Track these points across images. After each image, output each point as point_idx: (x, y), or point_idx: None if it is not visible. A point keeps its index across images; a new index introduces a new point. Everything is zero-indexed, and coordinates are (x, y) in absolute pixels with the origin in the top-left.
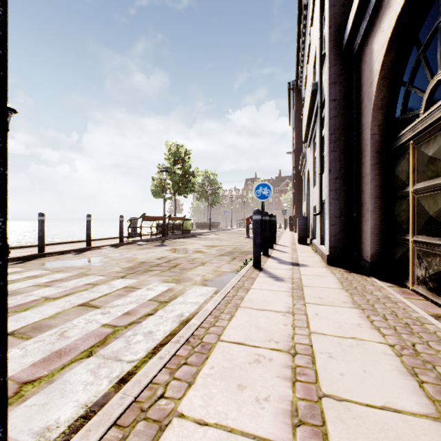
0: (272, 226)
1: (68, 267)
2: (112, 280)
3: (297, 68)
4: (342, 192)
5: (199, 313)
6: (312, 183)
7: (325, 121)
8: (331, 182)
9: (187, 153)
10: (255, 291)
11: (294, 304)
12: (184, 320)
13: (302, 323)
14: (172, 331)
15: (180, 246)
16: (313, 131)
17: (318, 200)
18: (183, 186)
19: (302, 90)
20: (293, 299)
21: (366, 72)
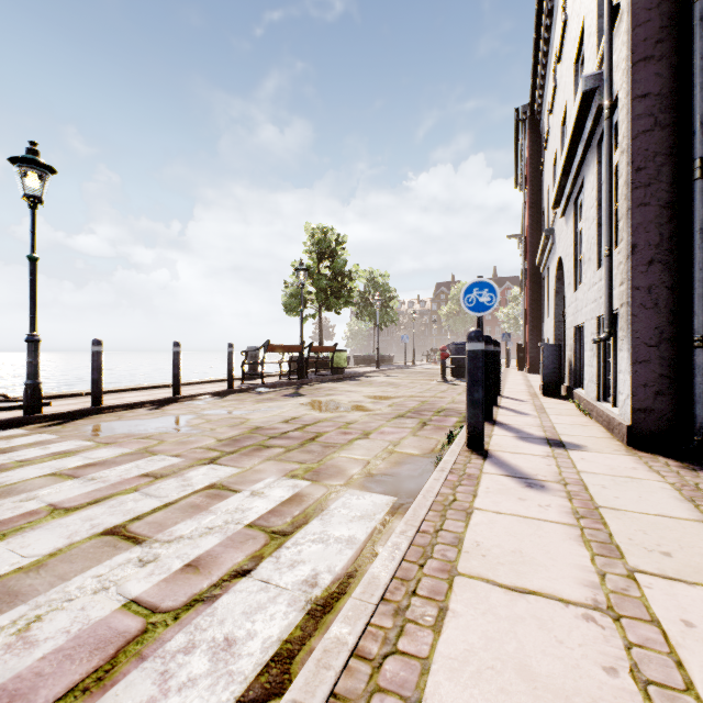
0: (495, 363)
1: (128, 435)
2: (192, 468)
3: (533, 80)
4: (665, 292)
5: (354, 596)
6: (572, 282)
7: (618, 147)
8: (638, 272)
9: (339, 241)
10: (487, 517)
11: (603, 575)
12: (317, 602)
13: (661, 665)
14: (284, 645)
15: (327, 396)
16: (575, 181)
17: (591, 312)
18: (334, 295)
19: (541, 120)
20: (592, 553)
21: None
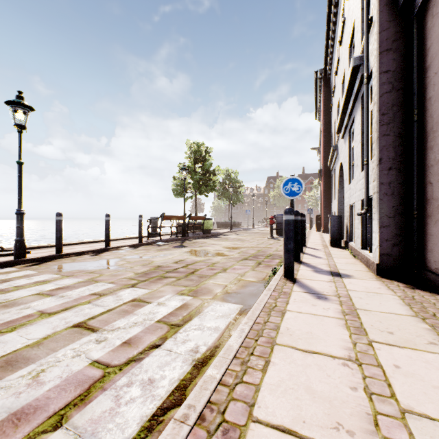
0: (302, 227)
1: (80, 271)
2: (121, 290)
3: (326, 54)
4: (398, 186)
5: (219, 355)
6: (348, 178)
7: (372, 100)
8: (383, 174)
9: (207, 151)
10: (293, 315)
11: (355, 343)
12: (199, 360)
13: (380, 386)
14: (181, 381)
15: (200, 247)
16: (349, 118)
17: (358, 196)
18: (204, 185)
19: (331, 78)
20: (350, 332)
21: (437, 28)
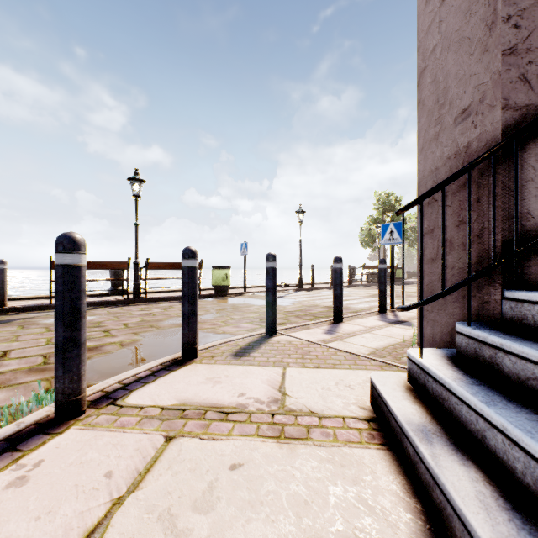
0: None
1: None
2: (368, 298)
3: None
4: None
5: None
6: None
7: None
8: None
9: (397, 200)
10: None
11: None
12: None
13: None
14: None
15: (397, 289)
16: None
17: None
18: None
19: None
20: None
21: None
